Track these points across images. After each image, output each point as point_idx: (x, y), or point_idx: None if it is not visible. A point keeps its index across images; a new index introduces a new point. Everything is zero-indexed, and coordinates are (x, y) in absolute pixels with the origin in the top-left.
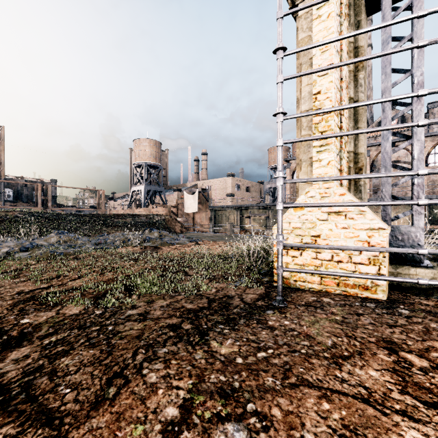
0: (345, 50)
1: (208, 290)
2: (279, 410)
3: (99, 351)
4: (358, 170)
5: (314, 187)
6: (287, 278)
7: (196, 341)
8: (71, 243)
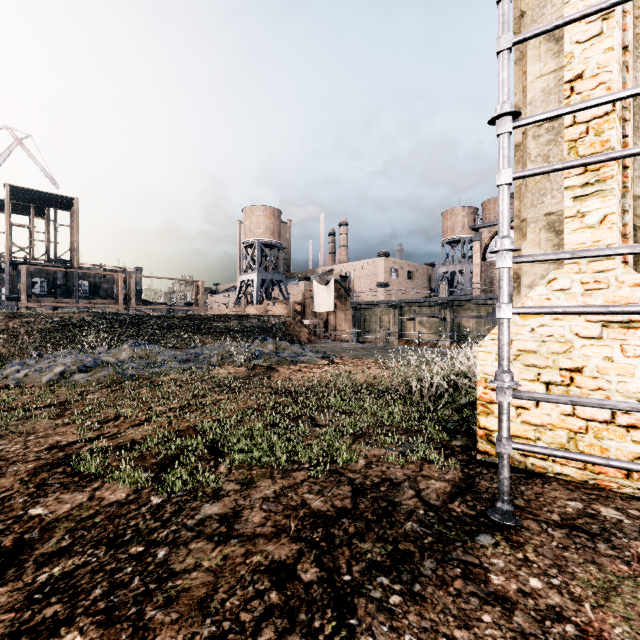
0: None
1: (351, 462)
2: None
3: None
4: None
5: (568, 271)
6: None
7: (326, 632)
8: (149, 359)
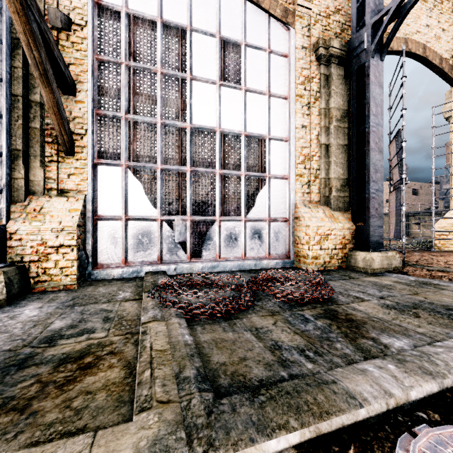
0: None
1: None
2: (427, 253)
3: None
4: None
5: (452, 210)
6: (439, 247)
7: None
8: None
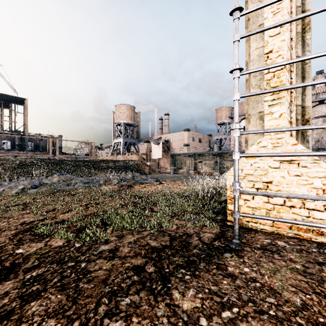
0: (294, 13)
1: (170, 227)
2: None
3: (66, 297)
4: (305, 122)
5: (266, 138)
6: (239, 219)
7: (158, 289)
8: (68, 182)
